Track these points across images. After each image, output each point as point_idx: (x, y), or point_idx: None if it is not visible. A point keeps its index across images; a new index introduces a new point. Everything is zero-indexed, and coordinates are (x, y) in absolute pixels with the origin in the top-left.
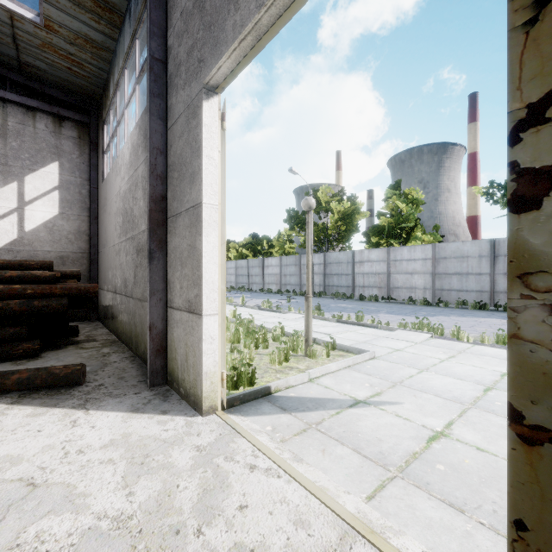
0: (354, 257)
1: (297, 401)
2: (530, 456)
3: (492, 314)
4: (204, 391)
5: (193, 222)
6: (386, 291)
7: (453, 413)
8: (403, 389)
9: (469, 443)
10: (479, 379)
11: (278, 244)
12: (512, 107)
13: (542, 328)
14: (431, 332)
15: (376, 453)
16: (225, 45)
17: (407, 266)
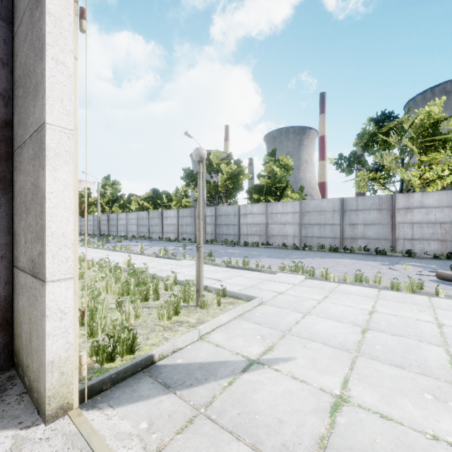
0: (240, 210)
1: (184, 371)
2: None
3: (343, 255)
4: (49, 388)
5: (36, 151)
6: (265, 239)
7: (344, 366)
8: (293, 339)
9: (371, 409)
10: (354, 319)
11: (176, 198)
12: None
13: None
14: (305, 274)
15: (279, 447)
16: None
17: (281, 218)
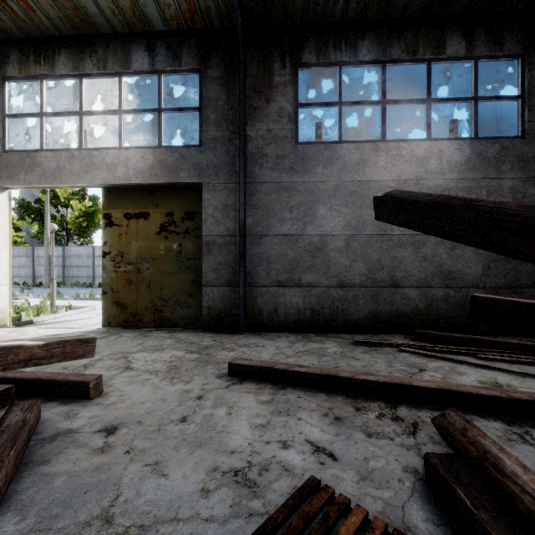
0: (95, 252)
1: (50, 323)
2: (105, 296)
3: None
4: (1, 317)
5: None
6: None
7: None
8: None
9: None
10: None
11: None
12: (102, 241)
13: (106, 276)
14: None
15: (85, 324)
16: (19, 182)
17: None
